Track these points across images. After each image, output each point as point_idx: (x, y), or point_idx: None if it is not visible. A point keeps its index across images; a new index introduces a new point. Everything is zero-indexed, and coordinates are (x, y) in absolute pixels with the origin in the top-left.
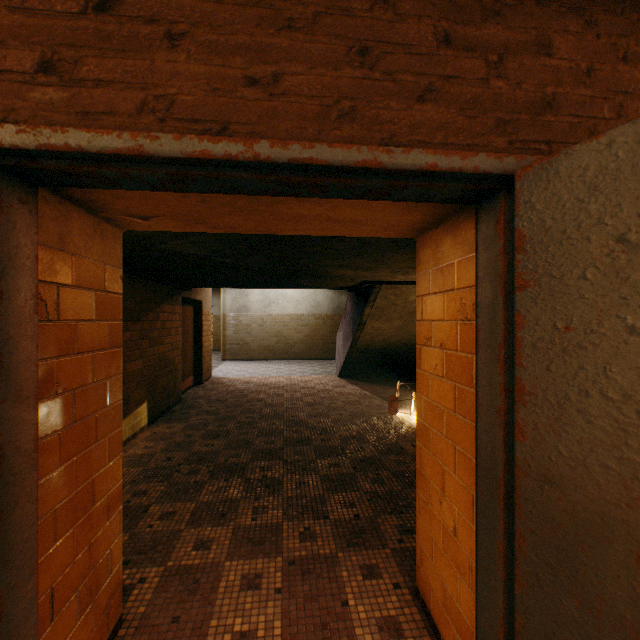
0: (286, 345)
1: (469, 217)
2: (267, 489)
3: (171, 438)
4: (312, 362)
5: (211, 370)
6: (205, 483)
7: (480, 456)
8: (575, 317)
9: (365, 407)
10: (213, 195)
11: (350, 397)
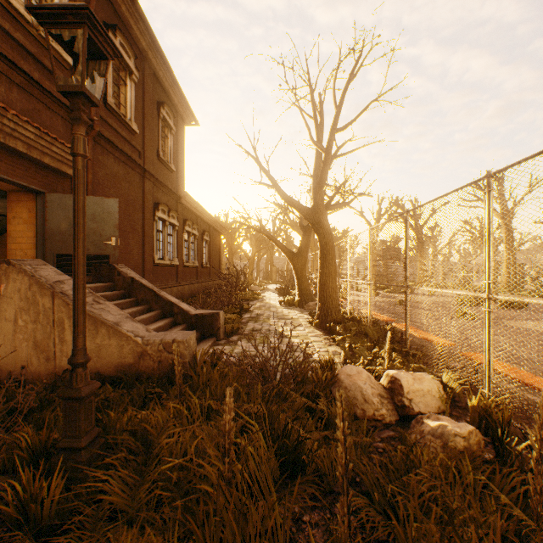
0: None
1: (32, 194)
2: None
3: None
4: None
5: None
6: None
7: (39, 232)
8: (54, 211)
9: None
10: None
11: None
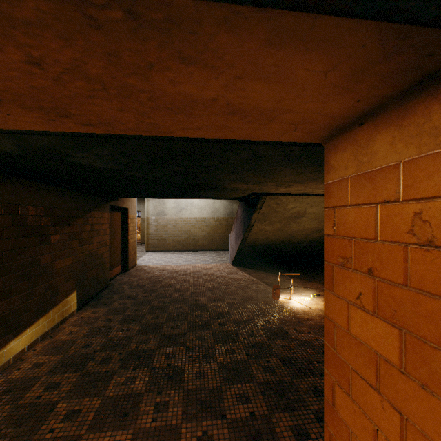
0: (193, 240)
1: (439, 93)
2: (170, 380)
3: (94, 323)
4: (212, 253)
5: (136, 260)
6: (114, 373)
7: None
8: None
9: (253, 292)
10: (36, 41)
11: (241, 282)
